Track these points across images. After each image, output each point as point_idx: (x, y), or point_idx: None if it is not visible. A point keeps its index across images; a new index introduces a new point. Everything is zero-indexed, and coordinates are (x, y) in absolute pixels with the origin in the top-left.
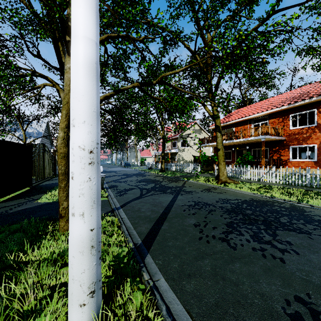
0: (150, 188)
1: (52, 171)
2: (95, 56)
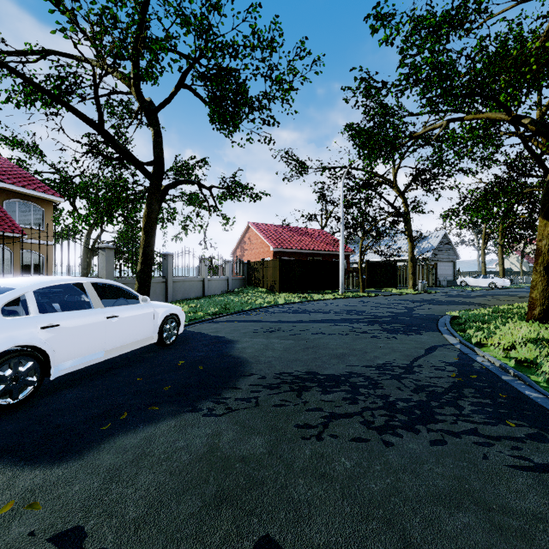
0: (458, 295)
1: (432, 281)
2: (342, 256)
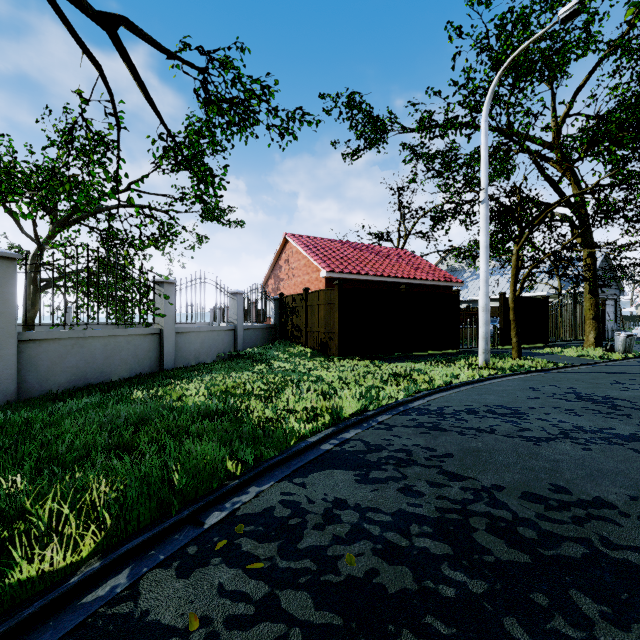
0: None
1: None
2: (485, 276)
